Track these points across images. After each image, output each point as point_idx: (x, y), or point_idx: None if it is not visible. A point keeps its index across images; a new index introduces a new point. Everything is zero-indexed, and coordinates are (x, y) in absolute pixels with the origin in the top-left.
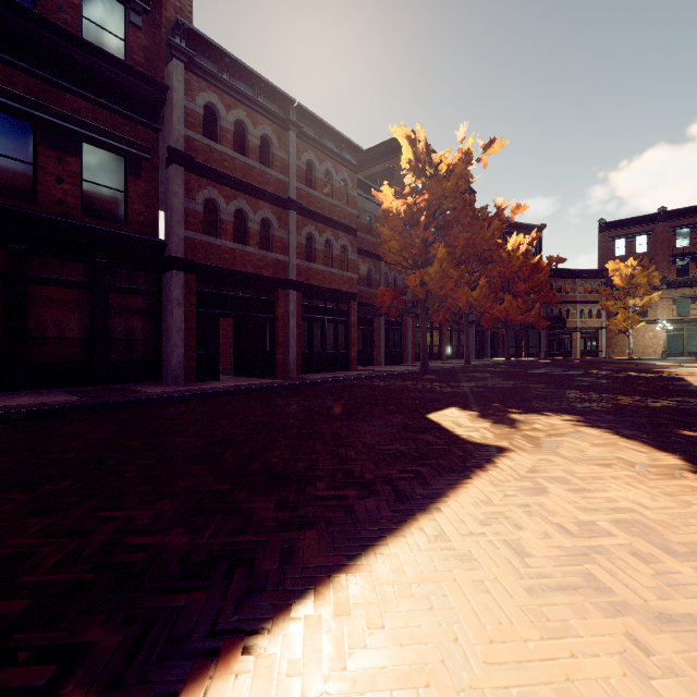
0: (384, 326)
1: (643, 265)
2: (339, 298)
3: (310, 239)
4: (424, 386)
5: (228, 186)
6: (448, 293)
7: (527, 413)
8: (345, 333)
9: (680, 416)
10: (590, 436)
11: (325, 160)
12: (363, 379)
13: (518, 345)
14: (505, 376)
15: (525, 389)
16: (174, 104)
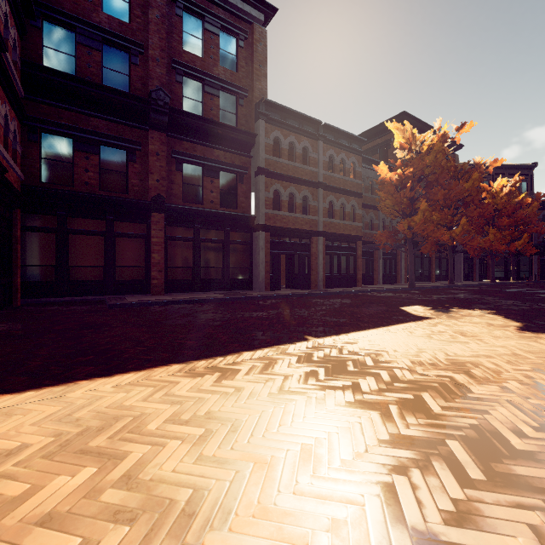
0: (382, 256)
1: None
2: (349, 240)
3: (331, 203)
4: (406, 296)
5: (285, 181)
6: (429, 234)
7: (462, 309)
8: (354, 262)
9: None
10: (486, 317)
11: (340, 152)
12: (366, 292)
13: (509, 270)
14: (475, 292)
15: (479, 299)
16: (260, 143)
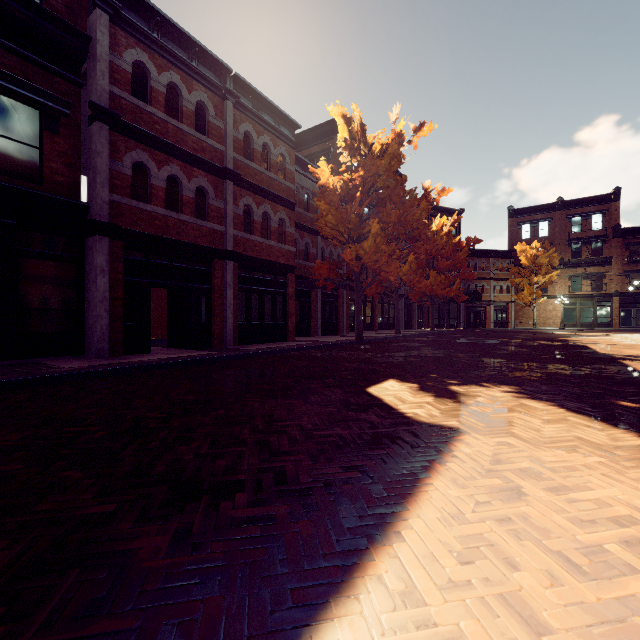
0: (321, 298)
1: (544, 247)
2: (277, 270)
3: (248, 210)
4: (360, 356)
5: (159, 150)
6: (381, 267)
7: (466, 384)
8: (283, 305)
9: (607, 385)
10: (537, 410)
11: (263, 133)
12: (300, 350)
13: (441, 317)
14: (434, 345)
15: (456, 358)
16: (97, 56)
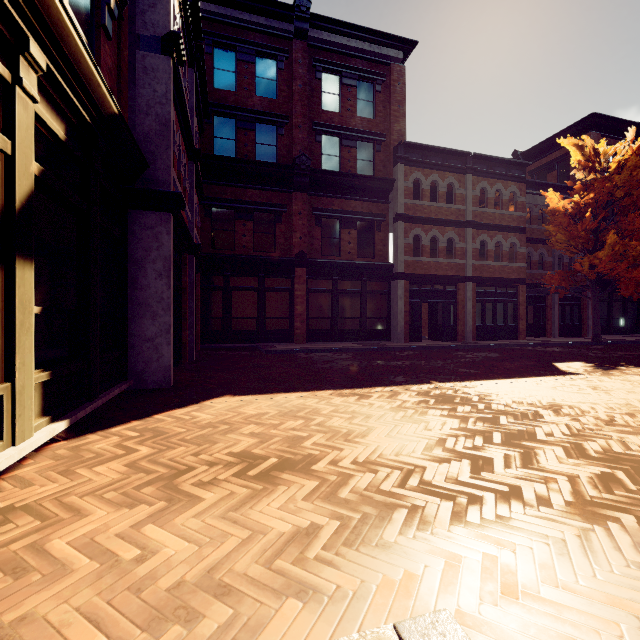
0: (559, 302)
1: None
2: (508, 284)
3: (483, 243)
4: (578, 352)
5: (426, 224)
6: (620, 273)
7: (637, 367)
8: (514, 310)
9: None
10: None
11: (495, 183)
12: (526, 346)
13: None
14: None
15: None
16: (398, 188)
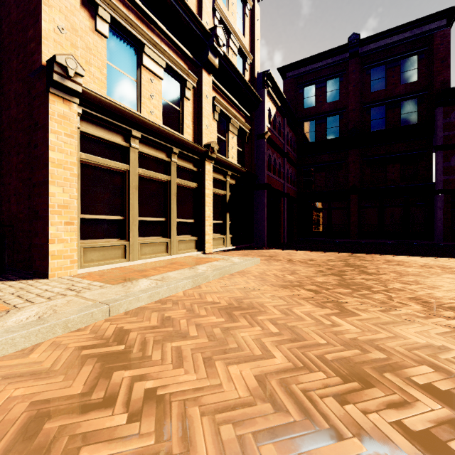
0: None
1: None
2: None
3: None
4: None
5: None
6: None
7: None
8: None
9: None
10: None
11: None
12: None
13: None
14: None
15: None
16: (437, 126)
